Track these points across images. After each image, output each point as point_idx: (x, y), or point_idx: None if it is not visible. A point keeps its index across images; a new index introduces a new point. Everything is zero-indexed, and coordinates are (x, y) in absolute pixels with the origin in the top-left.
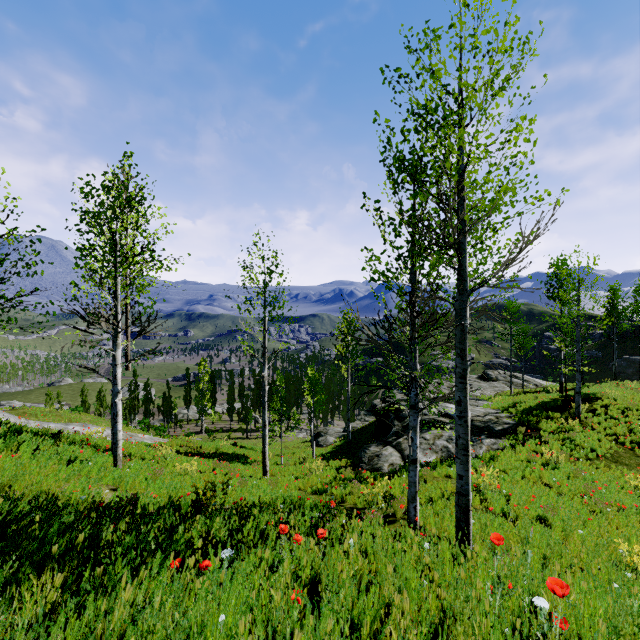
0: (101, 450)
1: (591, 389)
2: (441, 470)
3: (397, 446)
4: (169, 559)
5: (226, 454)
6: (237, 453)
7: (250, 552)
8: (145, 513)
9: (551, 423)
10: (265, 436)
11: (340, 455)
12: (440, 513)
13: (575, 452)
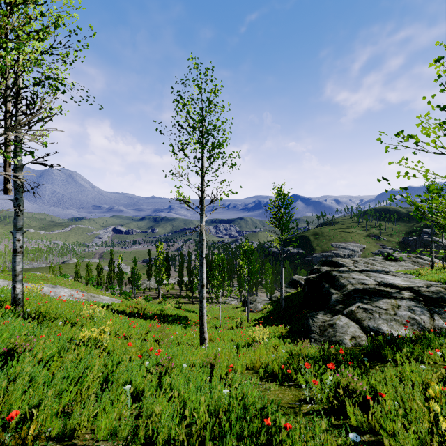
0: None
1: None
2: None
3: (350, 315)
4: None
5: (169, 316)
6: (179, 315)
7: None
8: None
9: None
10: (203, 298)
11: (274, 321)
12: None
13: None
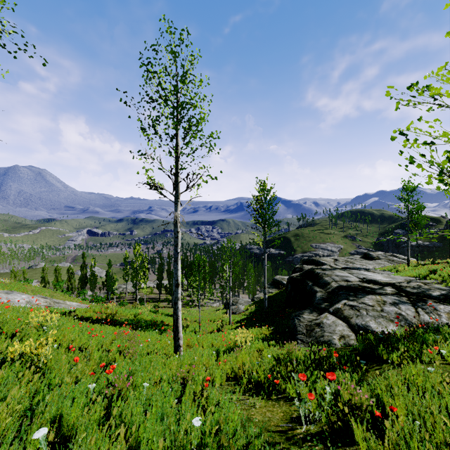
0: None
1: None
2: None
3: (337, 313)
4: None
5: (144, 321)
6: (155, 320)
7: None
8: None
9: None
10: (177, 299)
11: (257, 322)
12: None
13: None
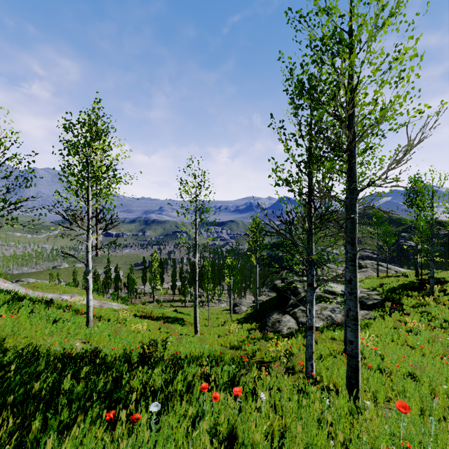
0: (79, 313)
1: (440, 274)
2: (328, 334)
3: (293, 314)
4: (113, 404)
5: (169, 317)
6: (177, 317)
7: (177, 404)
8: (105, 362)
9: (411, 300)
10: (196, 305)
11: (251, 320)
12: (329, 368)
13: (431, 322)
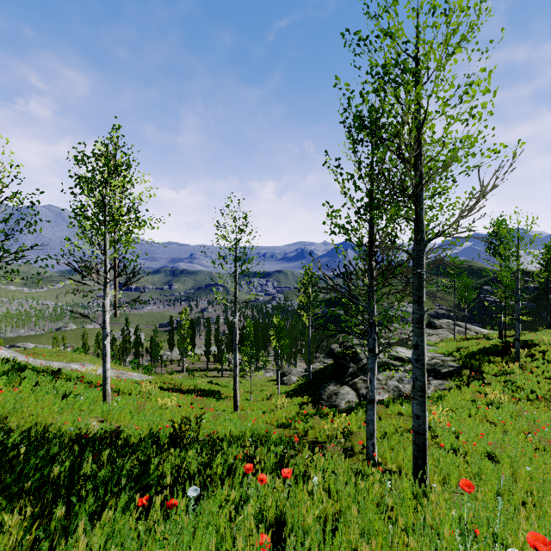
0: (93, 386)
1: (528, 336)
2: (394, 408)
3: (353, 385)
4: (142, 491)
5: (203, 390)
6: (212, 390)
7: (217, 489)
8: (127, 444)
9: (493, 366)
10: (236, 375)
11: (302, 392)
12: (395, 448)
13: (516, 393)
